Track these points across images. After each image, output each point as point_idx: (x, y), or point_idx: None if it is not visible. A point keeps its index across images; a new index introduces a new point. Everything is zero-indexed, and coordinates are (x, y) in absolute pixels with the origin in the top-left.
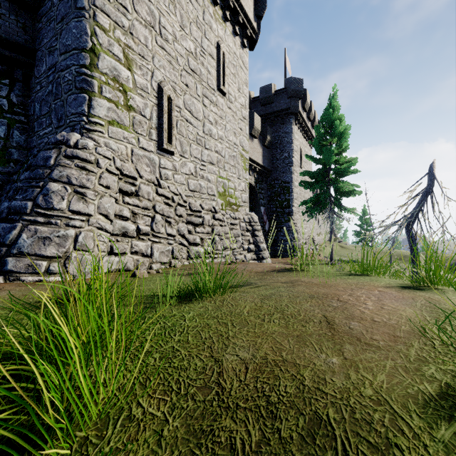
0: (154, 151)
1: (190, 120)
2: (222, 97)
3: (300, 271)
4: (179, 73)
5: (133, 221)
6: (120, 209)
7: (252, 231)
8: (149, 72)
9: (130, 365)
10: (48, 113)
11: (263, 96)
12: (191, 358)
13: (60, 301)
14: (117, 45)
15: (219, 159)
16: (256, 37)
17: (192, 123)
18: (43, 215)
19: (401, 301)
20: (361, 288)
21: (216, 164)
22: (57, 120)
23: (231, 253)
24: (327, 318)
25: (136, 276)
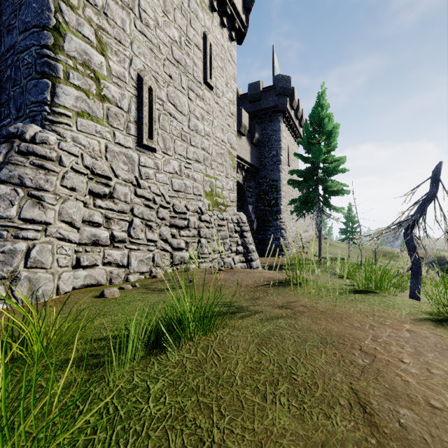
0: (132, 147)
1: (174, 114)
2: (209, 91)
3: (296, 284)
4: (161, 62)
5: (106, 227)
6: (89, 213)
7: (240, 232)
8: (127, 59)
9: None
10: (6, 102)
11: (251, 93)
12: None
13: None
14: (88, 26)
15: (205, 157)
16: (244, 30)
17: (176, 118)
18: None
19: None
20: (383, 325)
21: (202, 162)
22: (16, 110)
23: (219, 256)
24: (358, 396)
25: (104, 297)
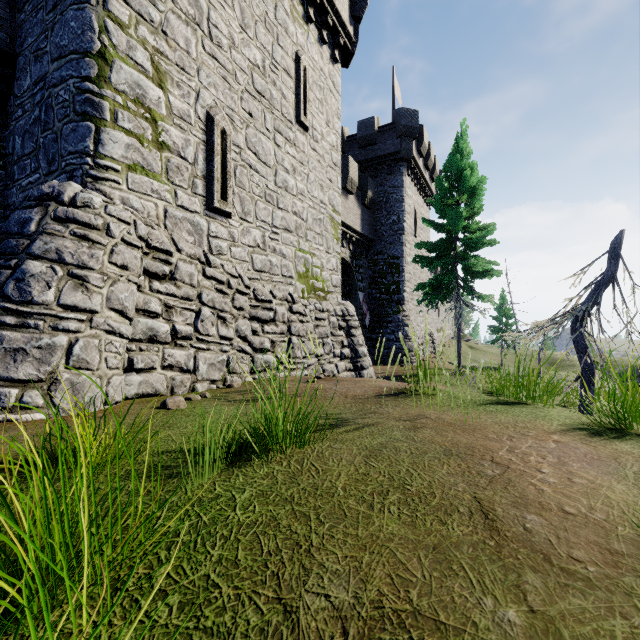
0: (200, 211)
1: (255, 165)
2: (303, 133)
3: (420, 395)
4: (238, 95)
5: (166, 318)
6: (145, 300)
7: (347, 329)
8: (193, 92)
9: (119, 627)
10: (33, 152)
11: (362, 134)
12: (239, 604)
13: (19, 469)
14: (142, 50)
15: (298, 225)
16: (352, 47)
17: (259, 171)
18: (14, 313)
19: (599, 466)
20: (525, 436)
21: (294, 232)
22: (47, 163)
23: (317, 361)
24: (481, 504)
25: (167, 408)
